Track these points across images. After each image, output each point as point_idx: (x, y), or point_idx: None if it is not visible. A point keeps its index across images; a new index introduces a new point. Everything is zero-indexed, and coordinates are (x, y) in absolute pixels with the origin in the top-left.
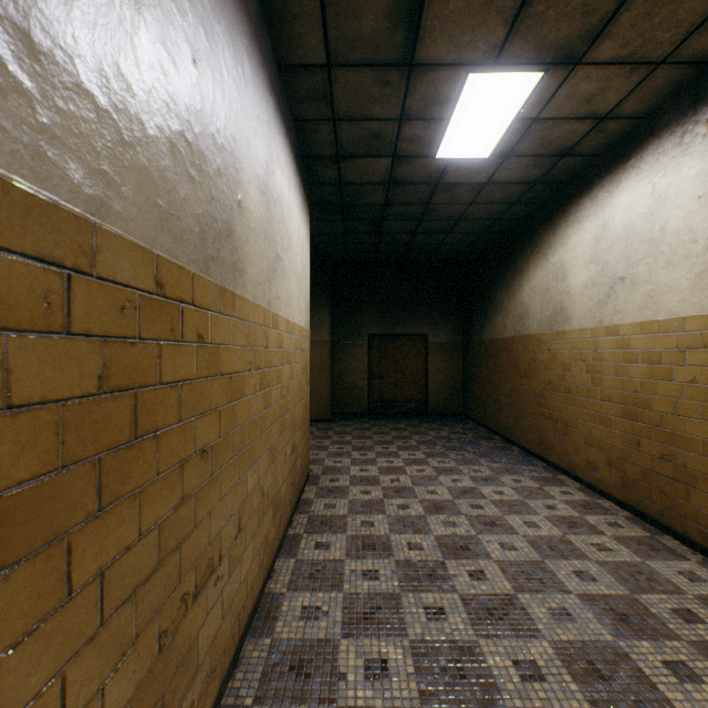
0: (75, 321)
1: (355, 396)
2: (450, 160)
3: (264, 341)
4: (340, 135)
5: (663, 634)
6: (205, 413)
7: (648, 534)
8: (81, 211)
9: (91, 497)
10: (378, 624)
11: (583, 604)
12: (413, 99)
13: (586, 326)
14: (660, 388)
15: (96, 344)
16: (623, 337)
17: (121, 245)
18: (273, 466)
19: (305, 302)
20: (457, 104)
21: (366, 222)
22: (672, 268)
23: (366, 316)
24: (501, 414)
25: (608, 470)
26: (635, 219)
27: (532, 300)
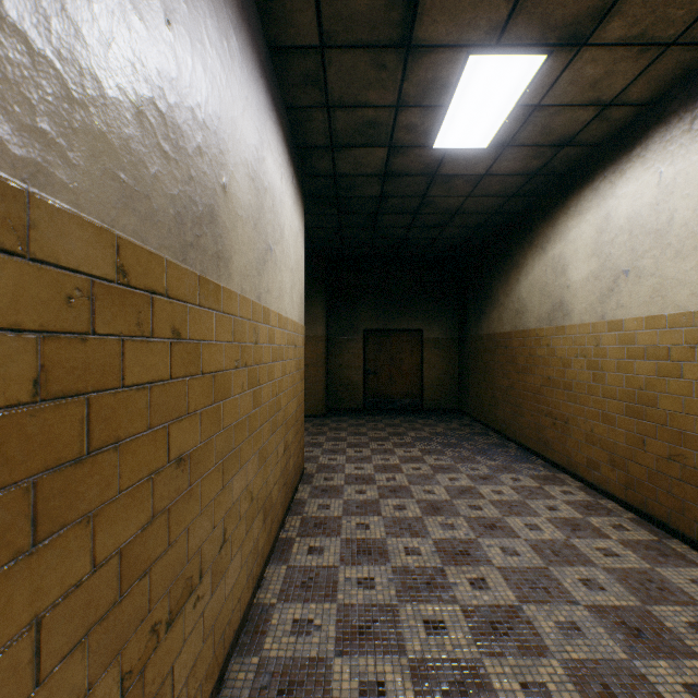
0: None
1: (350, 392)
2: (448, 151)
3: (254, 336)
4: (334, 123)
5: (681, 652)
6: (181, 417)
7: (656, 538)
8: (5, 175)
9: (21, 530)
10: (375, 640)
11: (593, 617)
12: (410, 84)
13: (588, 321)
14: (668, 386)
15: (30, 341)
16: (627, 333)
17: (66, 221)
18: (264, 468)
19: (299, 296)
20: (456, 90)
21: (361, 216)
22: (680, 260)
23: (361, 312)
24: (498, 410)
25: (611, 470)
26: (640, 210)
27: (530, 294)
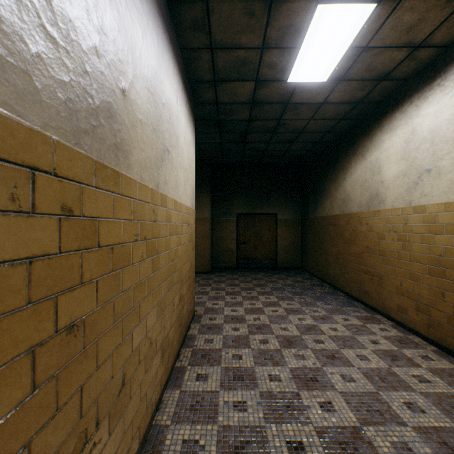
0: None
1: (228, 255)
2: (298, 84)
3: (152, 216)
4: (216, 62)
5: None
6: (74, 287)
7: None
8: None
9: None
10: None
11: (420, 438)
12: (272, 29)
13: (398, 206)
14: None
15: None
16: (429, 214)
17: None
18: (162, 317)
19: (191, 189)
20: (306, 34)
21: (235, 134)
22: None
23: (235, 201)
24: (329, 269)
25: (417, 314)
26: (440, 124)
27: (353, 188)
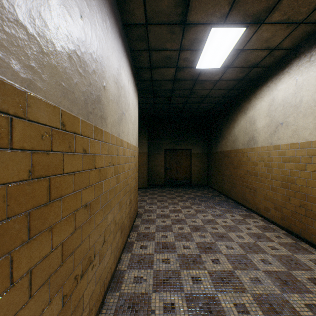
0: (15, 142)
1: (158, 177)
2: (202, 69)
3: (116, 152)
4: (151, 57)
5: (304, 290)
6: (87, 187)
7: (294, 241)
8: (18, 86)
9: (24, 232)
10: (170, 285)
11: (266, 275)
12: (185, 40)
13: (264, 145)
14: (300, 174)
15: (27, 154)
16: (282, 150)
17: (41, 104)
18: (121, 210)
19: (136, 134)
20: (206, 43)
21: (164, 98)
22: (305, 118)
23: (163, 141)
24: (225, 185)
25: (275, 211)
26: (288, 96)
27: (239, 133)
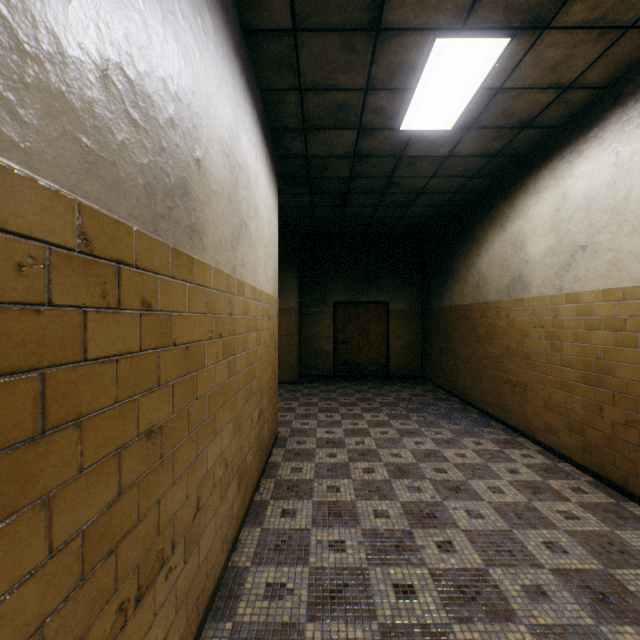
0: None
1: (321, 360)
2: (414, 133)
3: (228, 308)
4: (306, 106)
5: None
6: (152, 389)
7: (613, 501)
8: None
9: None
10: (346, 605)
11: (557, 581)
12: (379, 67)
13: (546, 294)
14: (625, 355)
15: None
16: (584, 305)
17: (16, 182)
18: (238, 435)
19: (273, 270)
20: (422, 73)
21: (332, 196)
22: (637, 235)
23: (332, 285)
24: (459, 377)
25: (569, 434)
26: (597, 188)
27: (490, 269)
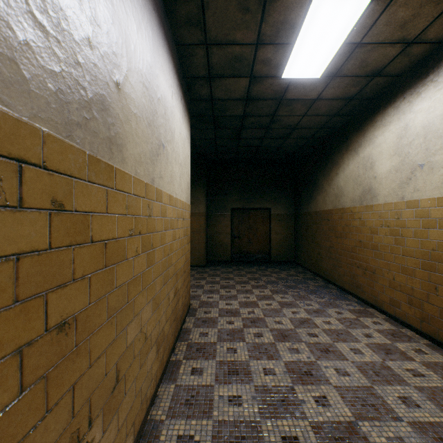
0: None
1: (222, 249)
2: (292, 80)
3: (147, 211)
4: (211, 58)
5: None
6: (65, 283)
7: None
8: None
9: None
10: None
11: (415, 433)
12: (267, 24)
13: (390, 201)
14: None
15: None
16: (422, 209)
17: None
18: (157, 311)
19: (186, 184)
20: (300, 30)
21: (230, 130)
22: None
23: (230, 196)
24: (322, 262)
25: (409, 307)
26: (433, 120)
27: (346, 183)
